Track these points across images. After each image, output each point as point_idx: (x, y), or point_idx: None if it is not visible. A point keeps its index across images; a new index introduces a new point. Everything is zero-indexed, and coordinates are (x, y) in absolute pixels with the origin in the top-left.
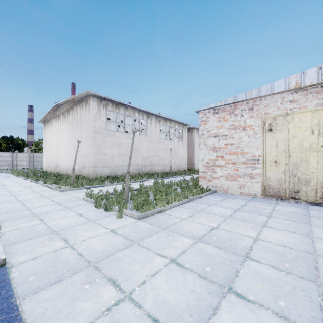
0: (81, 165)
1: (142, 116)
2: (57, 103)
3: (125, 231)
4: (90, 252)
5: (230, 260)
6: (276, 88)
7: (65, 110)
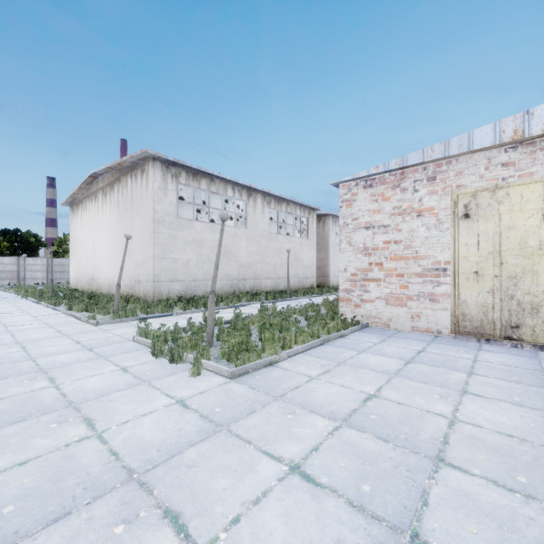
0: (133, 278)
1: (238, 195)
2: (92, 171)
3: (205, 403)
4: (133, 447)
5: (408, 467)
6: (478, 140)
7: (106, 183)
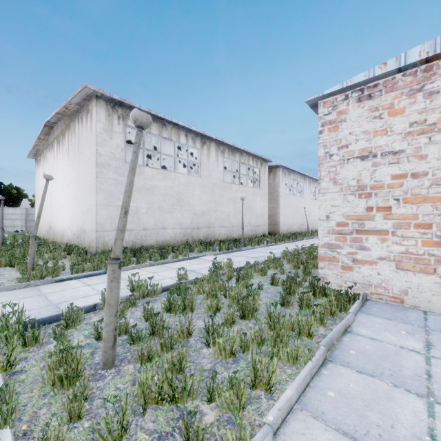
0: (79, 227)
1: (192, 142)
2: (46, 120)
3: None
4: None
5: None
6: None
7: (60, 131)
